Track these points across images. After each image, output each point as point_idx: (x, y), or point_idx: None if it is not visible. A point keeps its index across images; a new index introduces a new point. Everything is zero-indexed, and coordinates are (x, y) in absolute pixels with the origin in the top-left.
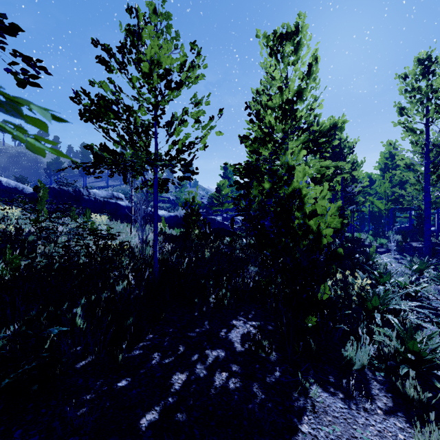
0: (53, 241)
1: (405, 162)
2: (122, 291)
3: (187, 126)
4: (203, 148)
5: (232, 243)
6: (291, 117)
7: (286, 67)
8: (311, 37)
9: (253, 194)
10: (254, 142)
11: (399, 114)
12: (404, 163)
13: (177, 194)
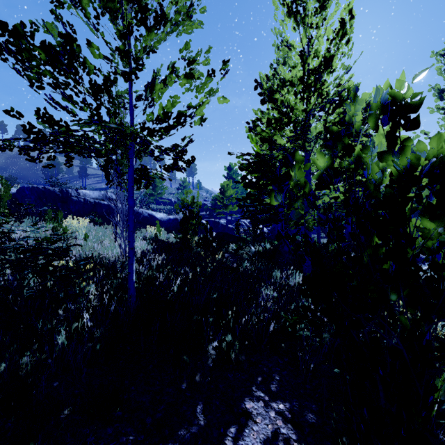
0: None
1: None
2: (64, 344)
3: (173, 82)
4: (199, 122)
5: (237, 250)
6: (316, 92)
7: (308, 30)
8: None
9: (295, 180)
10: (267, 126)
11: (439, 98)
12: None
13: (178, 196)
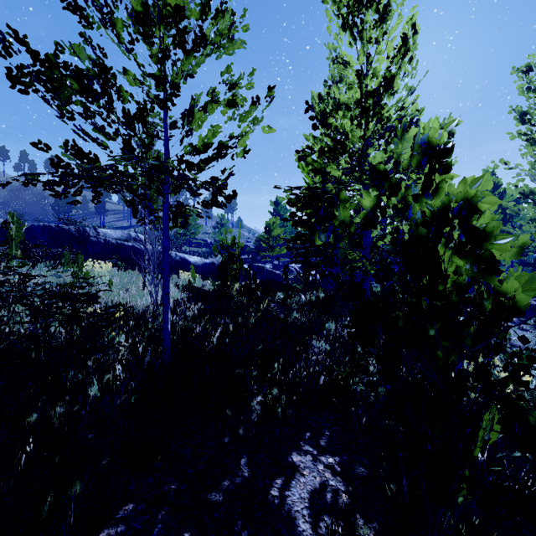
0: (8, 304)
1: (523, 190)
2: (97, 396)
3: (213, 112)
4: (241, 154)
5: (285, 300)
6: (375, 117)
7: (366, 45)
8: (404, 0)
9: (340, 220)
10: (319, 156)
11: (520, 121)
12: (520, 192)
13: (215, 236)
